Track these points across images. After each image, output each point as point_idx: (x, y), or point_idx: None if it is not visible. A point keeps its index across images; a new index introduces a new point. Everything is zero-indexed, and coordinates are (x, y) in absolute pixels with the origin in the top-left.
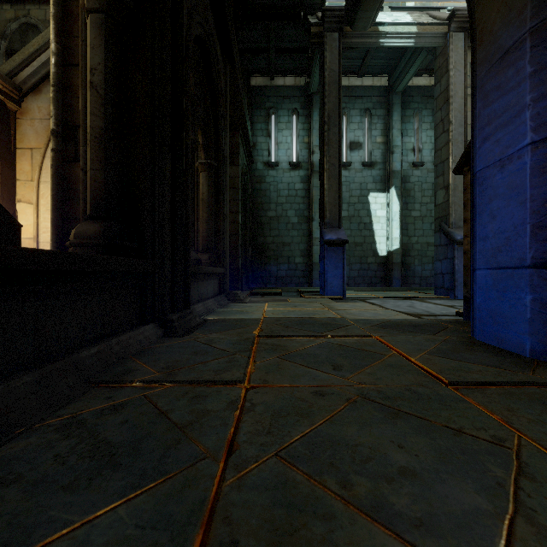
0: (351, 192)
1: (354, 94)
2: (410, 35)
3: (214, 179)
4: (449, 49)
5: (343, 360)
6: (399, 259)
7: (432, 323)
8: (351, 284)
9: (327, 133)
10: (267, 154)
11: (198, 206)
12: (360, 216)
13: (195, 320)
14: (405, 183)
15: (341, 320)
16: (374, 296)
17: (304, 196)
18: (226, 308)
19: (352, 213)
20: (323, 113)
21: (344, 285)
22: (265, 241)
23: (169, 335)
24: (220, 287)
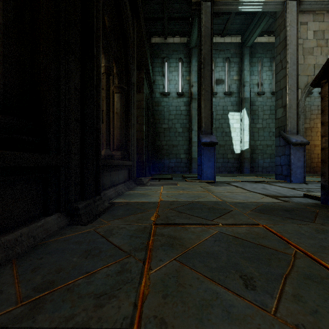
0: (217, 112)
1: (219, 48)
2: (259, 3)
3: (125, 98)
4: (286, 12)
5: (248, 264)
6: (248, 155)
7: (299, 207)
8: (217, 171)
9: (203, 70)
10: (162, 87)
11: (114, 117)
12: (222, 127)
13: (103, 205)
14: (252, 106)
15: (223, 203)
16: (235, 180)
17: (186, 114)
18: (133, 190)
19: (217, 125)
20: (200, 56)
21: (214, 173)
22: (161, 144)
23: (73, 224)
24: (129, 175)
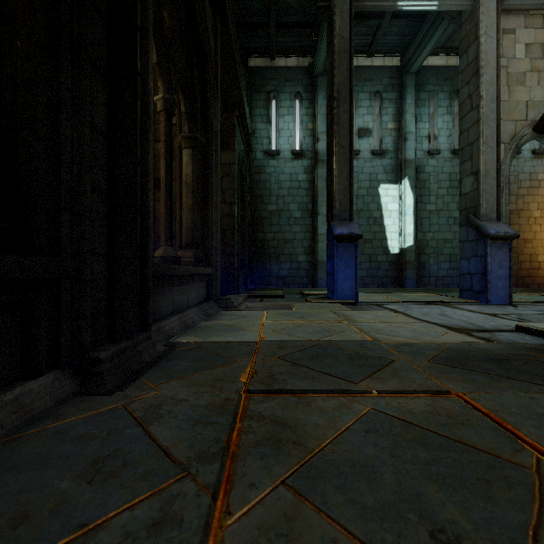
0: (360, 184)
1: (363, 75)
2: None
3: (202, 157)
4: (479, 12)
5: (443, 496)
6: (413, 257)
7: (516, 353)
8: (360, 284)
9: (337, 111)
10: (268, 142)
11: (182, 191)
12: (369, 210)
13: (153, 351)
14: (419, 173)
15: (375, 346)
16: (391, 299)
17: (308, 188)
18: (214, 319)
19: (361, 206)
20: (332, 87)
21: (356, 288)
22: (265, 237)
23: (86, 392)
24: (209, 291)
